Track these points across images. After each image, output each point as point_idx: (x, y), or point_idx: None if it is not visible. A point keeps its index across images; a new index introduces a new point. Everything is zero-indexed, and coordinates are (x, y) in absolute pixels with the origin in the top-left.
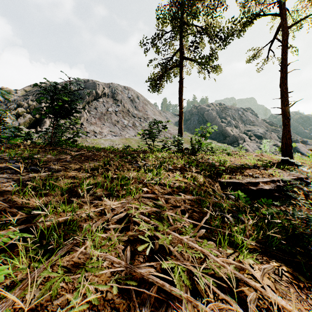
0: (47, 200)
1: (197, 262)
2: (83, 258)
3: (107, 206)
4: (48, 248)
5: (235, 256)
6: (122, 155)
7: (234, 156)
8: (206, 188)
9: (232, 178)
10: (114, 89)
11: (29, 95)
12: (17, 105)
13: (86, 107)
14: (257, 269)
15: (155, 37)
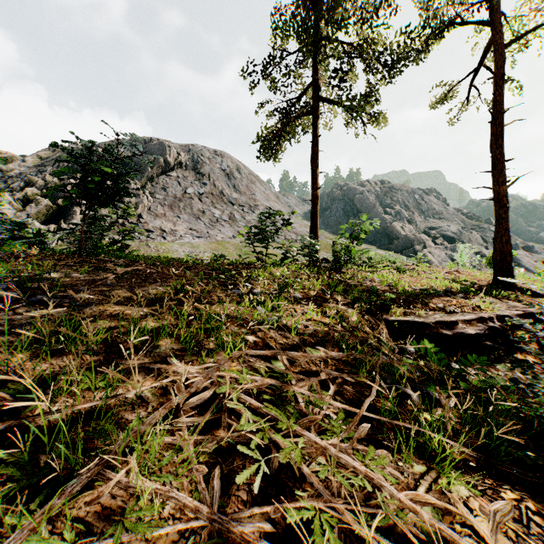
0: (60, 364)
1: (357, 496)
2: (121, 495)
3: (177, 376)
4: (43, 481)
5: (430, 480)
6: (210, 273)
7: (410, 274)
8: (363, 334)
9: (408, 314)
10: (197, 156)
11: (47, 165)
12: (25, 182)
13: (147, 186)
14: (480, 513)
15: (269, 62)
